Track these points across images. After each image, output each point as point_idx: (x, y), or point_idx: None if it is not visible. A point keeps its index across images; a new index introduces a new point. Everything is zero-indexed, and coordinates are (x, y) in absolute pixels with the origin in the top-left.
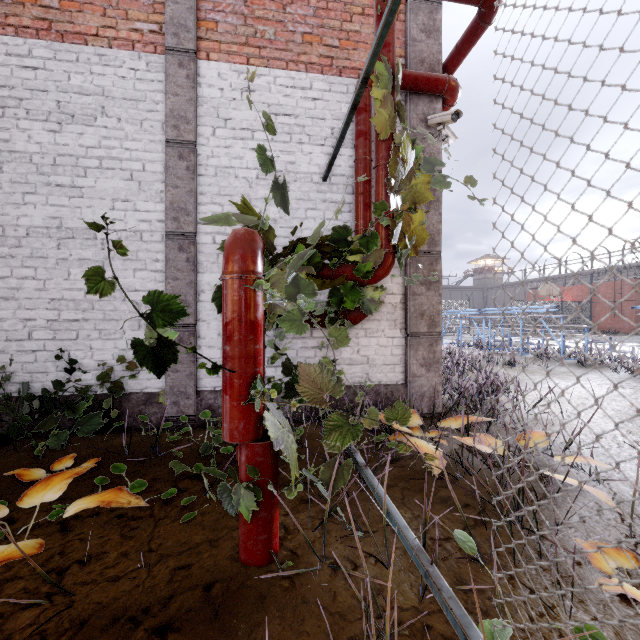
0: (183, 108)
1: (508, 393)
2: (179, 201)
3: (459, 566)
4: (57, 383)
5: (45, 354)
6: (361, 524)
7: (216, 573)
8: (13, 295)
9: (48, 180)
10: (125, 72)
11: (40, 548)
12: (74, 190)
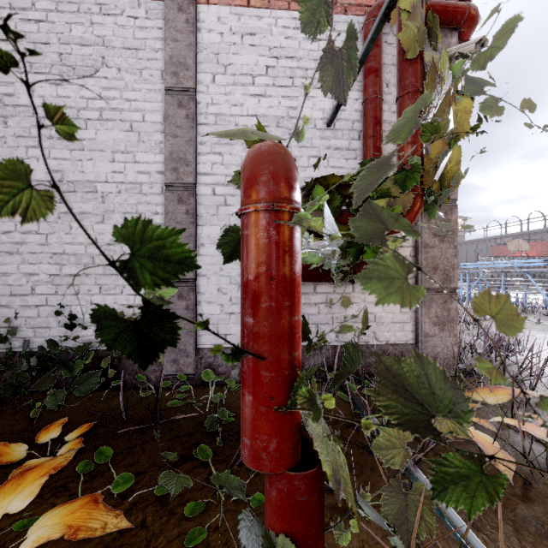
0: (182, 54)
1: (520, 353)
2: (178, 151)
3: None
4: (52, 342)
5: (47, 309)
6: None
7: None
8: (17, 250)
9: (50, 133)
10: (125, 21)
11: None
12: (75, 143)
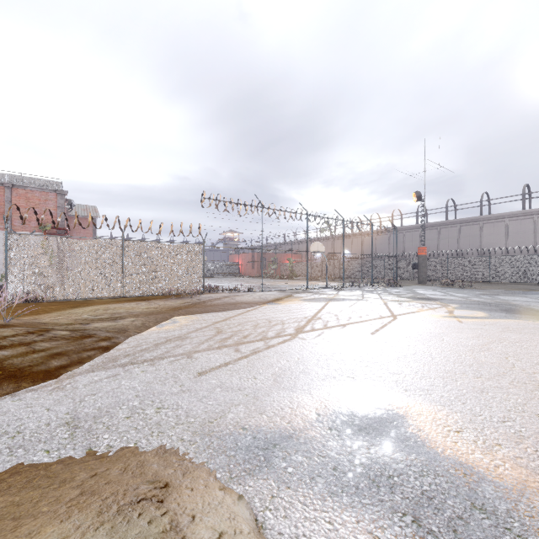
0: None
1: None
2: None
3: None
4: None
5: None
6: None
7: None
8: None
9: None
10: None
11: None
12: None
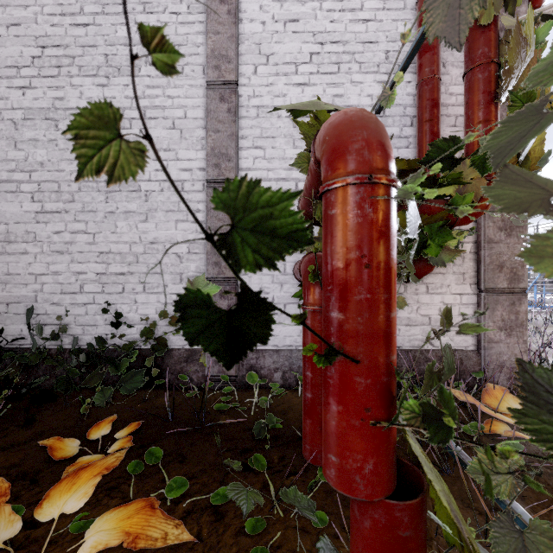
0: (224, 46)
1: None
2: (220, 146)
3: None
4: (101, 339)
5: (94, 307)
6: None
7: None
8: (67, 249)
9: None
10: (167, 17)
11: None
12: None
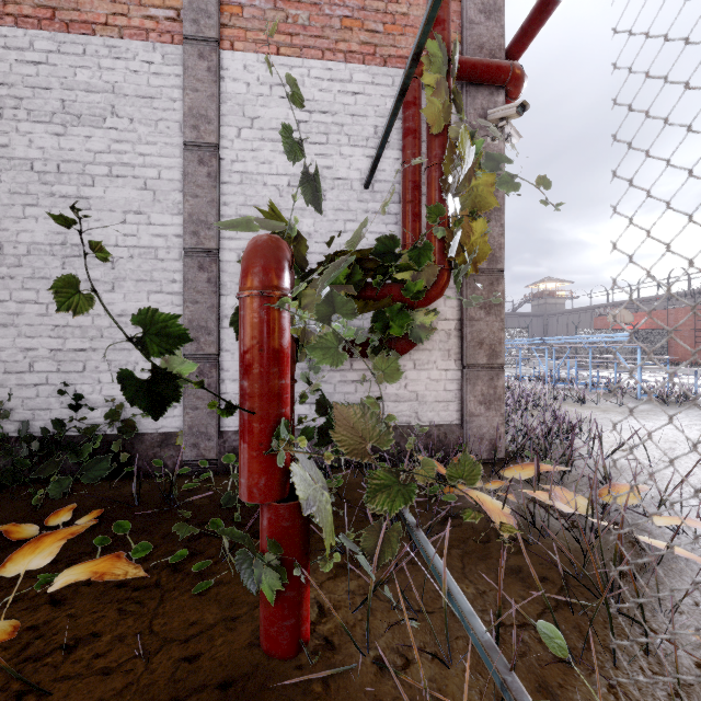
0: (204, 106)
1: (581, 435)
2: (199, 213)
3: (541, 665)
4: (57, 422)
5: (48, 388)
6: (413, 602)
7: (230, 668)
8: (12, 321)
9: (51, 190)
10: (138, 66)
11: (14, 631)
12: (80, 201)
